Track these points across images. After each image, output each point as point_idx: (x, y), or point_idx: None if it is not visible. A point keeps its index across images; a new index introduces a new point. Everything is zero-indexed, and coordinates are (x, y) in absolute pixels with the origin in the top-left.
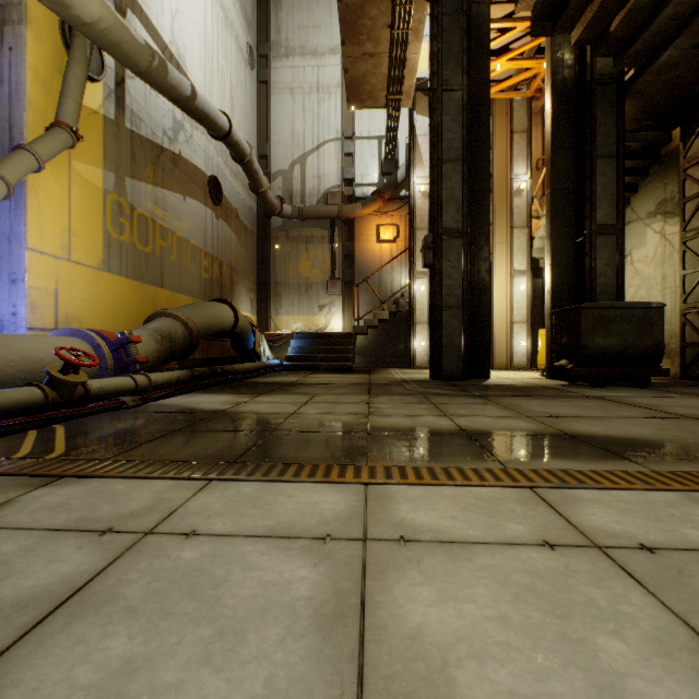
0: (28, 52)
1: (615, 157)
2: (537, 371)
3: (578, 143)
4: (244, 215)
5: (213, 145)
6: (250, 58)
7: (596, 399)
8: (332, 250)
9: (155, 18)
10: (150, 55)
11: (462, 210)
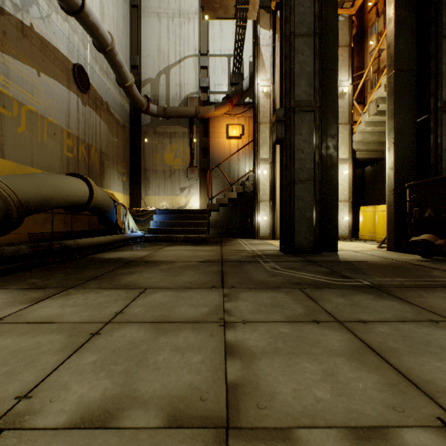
0: None
1: None
2: (362, 241)
3: (418, 28)
4: (115, 110)
5: (79, 37)
6: None
7: None
8: (191, 144)
9: None
10: None
11: (314, 83)
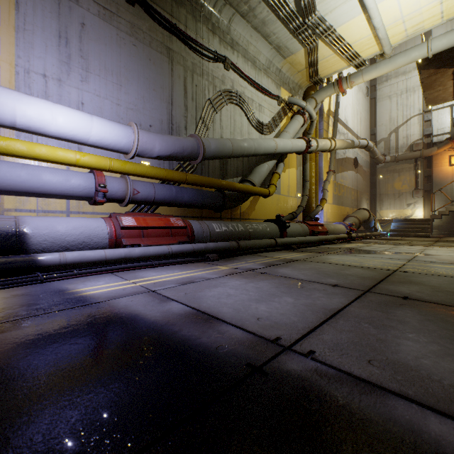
0: (323, 155)
1: None
2: None
3: None
4: (364, 166)
5: None
6: (366, 92)
7: None
8: (415, 174)
9: (341, 117)
10: (351, 144)
11: None
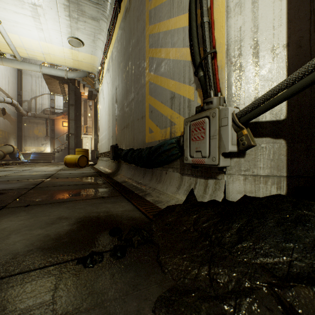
0: None
1: None
2: None
3: None
4: (12, 115)
5: None
6: None
7: None
8: (47, 127)
9: None
10: None
11: (74, 130)
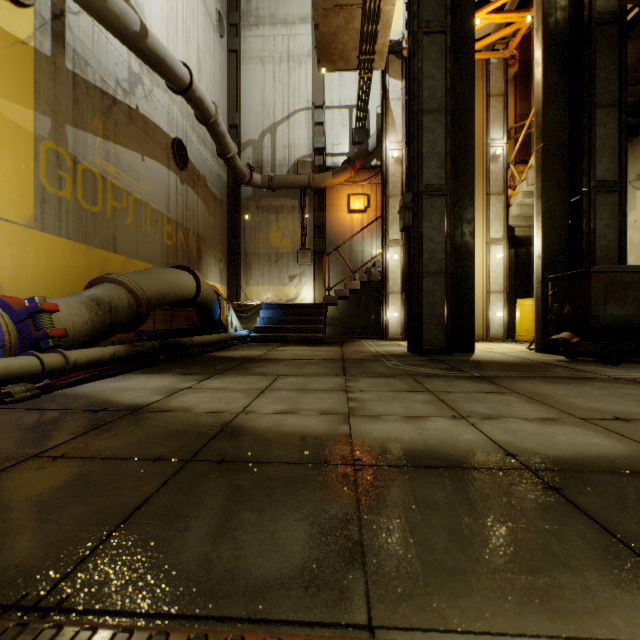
0: None
1: (616, 106)
2: (517, 343)
3: (572, 93)
4: (212, 183)
5: (177, 107)
6: (219, 25)
7: (634, 383)
8: (302, 220)
9: None
10: None
11: (445, 165)
